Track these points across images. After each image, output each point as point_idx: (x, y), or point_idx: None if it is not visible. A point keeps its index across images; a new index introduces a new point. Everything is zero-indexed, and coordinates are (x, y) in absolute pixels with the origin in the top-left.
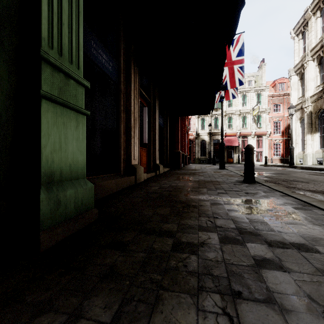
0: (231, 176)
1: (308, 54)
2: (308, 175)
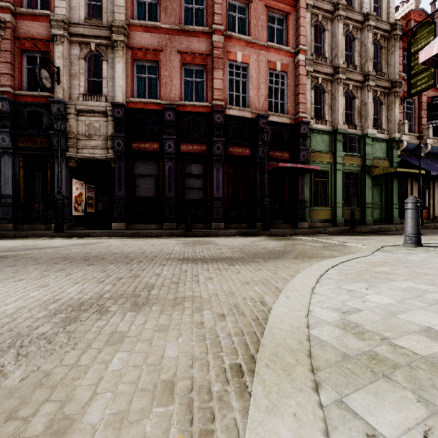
0: None
1: None
2: None
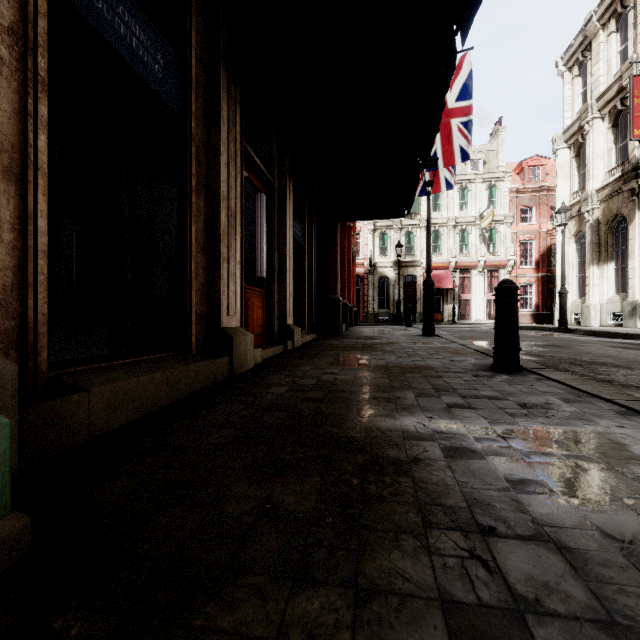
0: (457, 354)
1: (592, 106)
2: (612, 349)
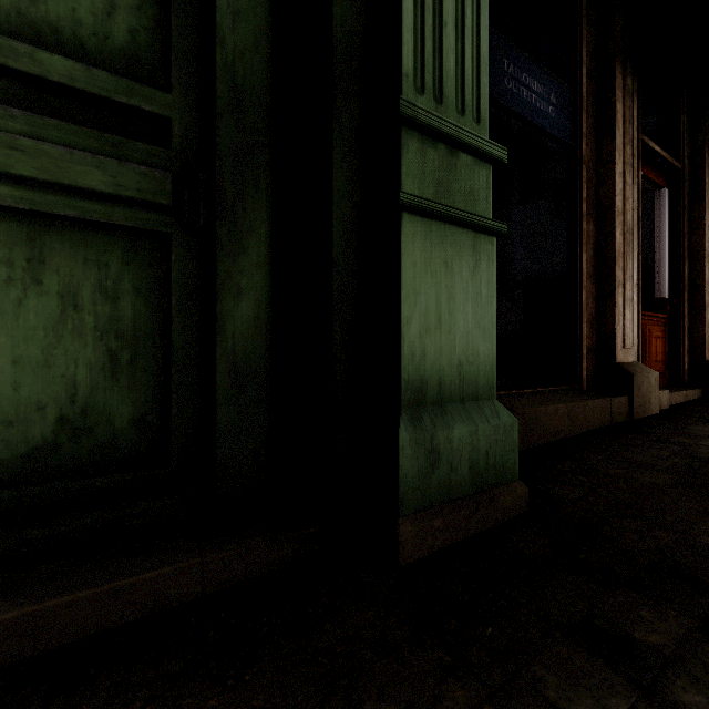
0: None
1: None
2: None
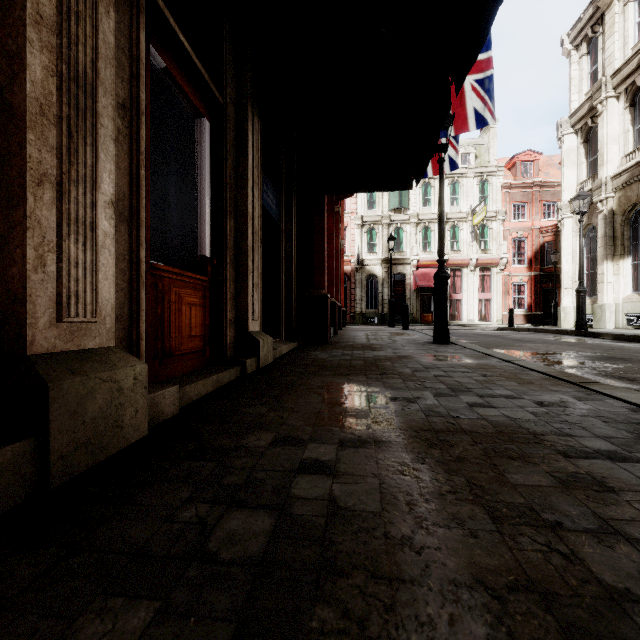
0: (529, 385)
1: (606, 84)
2: None
